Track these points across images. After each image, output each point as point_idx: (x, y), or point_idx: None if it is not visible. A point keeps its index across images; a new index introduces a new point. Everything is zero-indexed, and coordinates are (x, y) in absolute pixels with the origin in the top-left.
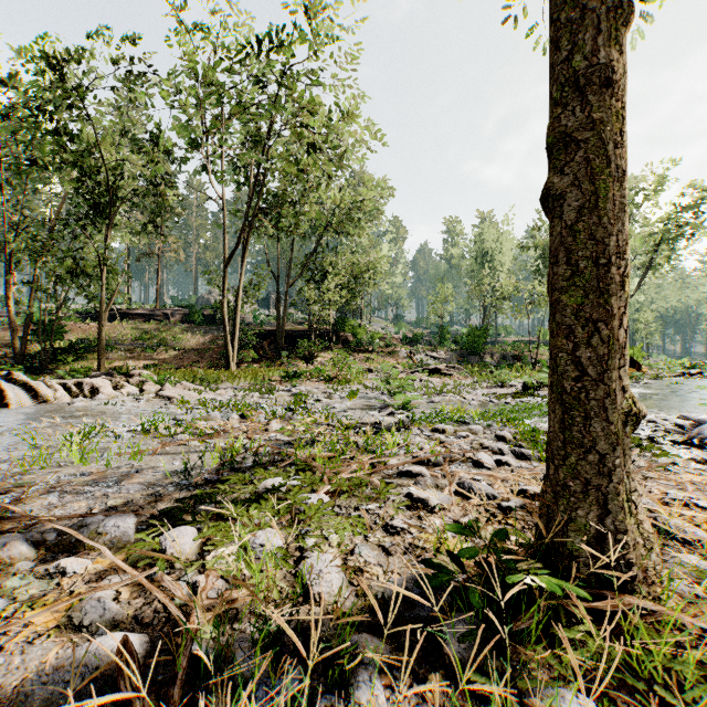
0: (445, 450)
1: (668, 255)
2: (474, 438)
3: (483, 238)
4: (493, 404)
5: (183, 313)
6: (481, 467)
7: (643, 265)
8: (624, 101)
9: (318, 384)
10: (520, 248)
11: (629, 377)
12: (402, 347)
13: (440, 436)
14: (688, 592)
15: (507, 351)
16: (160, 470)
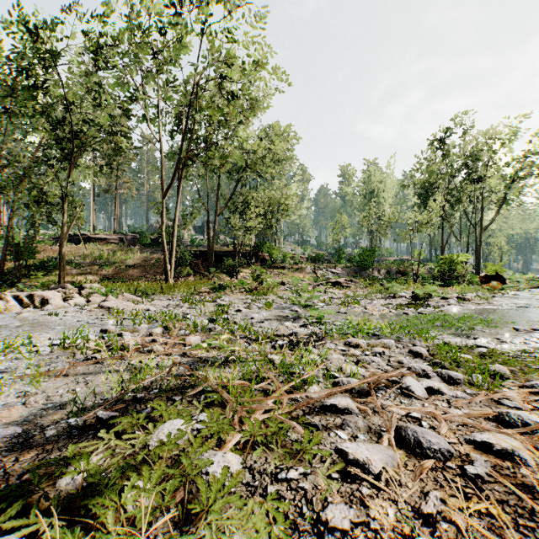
0: (369, 374)
1: (519, 192)
2: (389, 353)
3: (370, 179)
4: (393, 315)
5: (135, 237)
6: (411, 396)
7: (498, 200)
8: None
9: (240, 295)
10: (402, 185)
11: (499, 289)
12: (308, 264)
13: (355, 352)
14: None
15: (390, 268)
16: (53, 400)
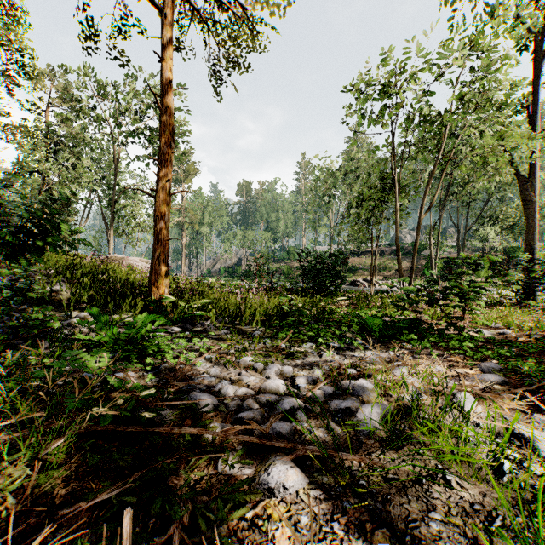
0: None
1: None
2: None
3: None
4: None
5: (391, 249)
6: None
7: None
8: (535, 238)
9: (488, 288)
10: None
11: None
12: None
13: None
14: (543, 303)
15: None
16: None
